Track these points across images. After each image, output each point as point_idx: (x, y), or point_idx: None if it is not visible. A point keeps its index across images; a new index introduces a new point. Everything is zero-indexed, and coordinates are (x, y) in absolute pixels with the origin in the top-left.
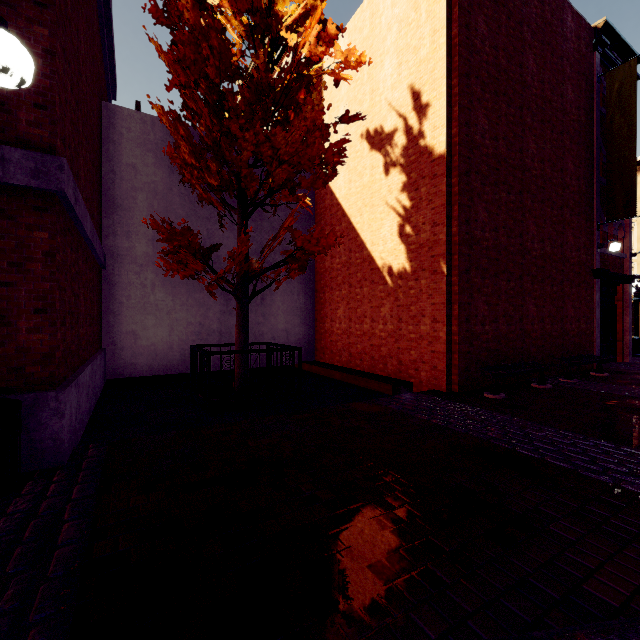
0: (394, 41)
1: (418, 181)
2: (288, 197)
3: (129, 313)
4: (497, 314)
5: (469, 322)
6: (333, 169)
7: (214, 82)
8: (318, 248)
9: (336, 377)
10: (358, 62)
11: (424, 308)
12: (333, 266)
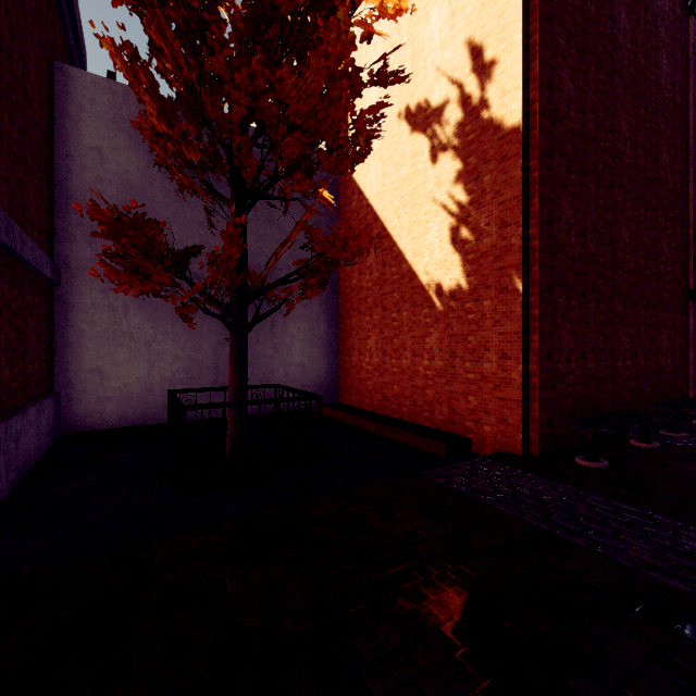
0: None
1: (479, 167)
2: (302, 183)
3: (93, 345)
4: (585, 347)
5: (551, 358)
6: (366, 142)
7: (192, 6)
8: (345, 254)
9: (366, 427)
10: (397, 9)
11: (488, 339)
12: (362, 284)
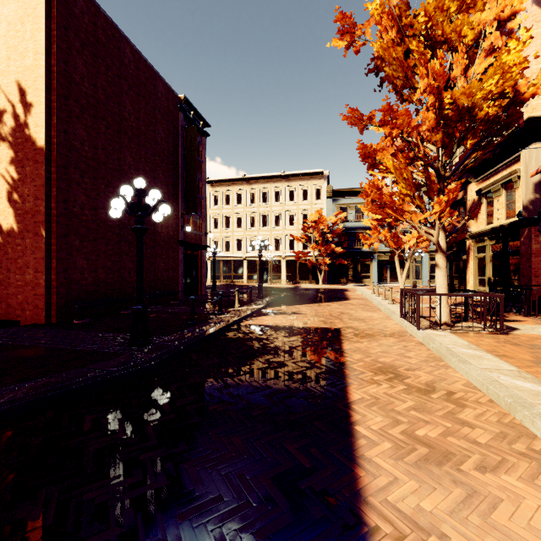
0: (4, 35)
1: (24, 161)
2: None
3: None
4: (96, 266)
5: (68, 272)
6: None
7: None
8: None
9: None
10: None
11: (29, 261)
12: None
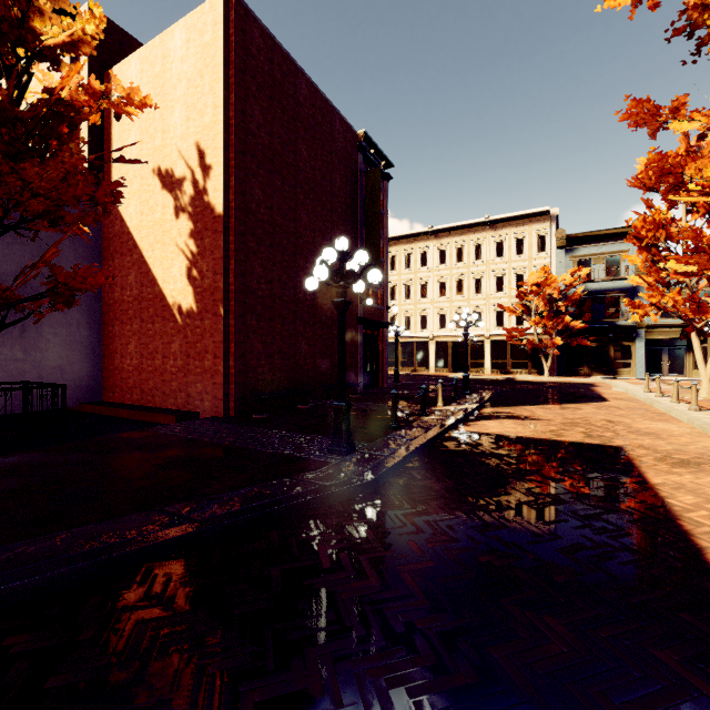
0: (183, 94)
1: (203, 232)
2: (49, 228)
3: None
4: (272, 351)
5: (245, 358)
6: (104, 210)
7: None
8: (85, 285)
9: (123, 415)
10: (143, 103)
11: (208, 345)
12: (124, 298)
